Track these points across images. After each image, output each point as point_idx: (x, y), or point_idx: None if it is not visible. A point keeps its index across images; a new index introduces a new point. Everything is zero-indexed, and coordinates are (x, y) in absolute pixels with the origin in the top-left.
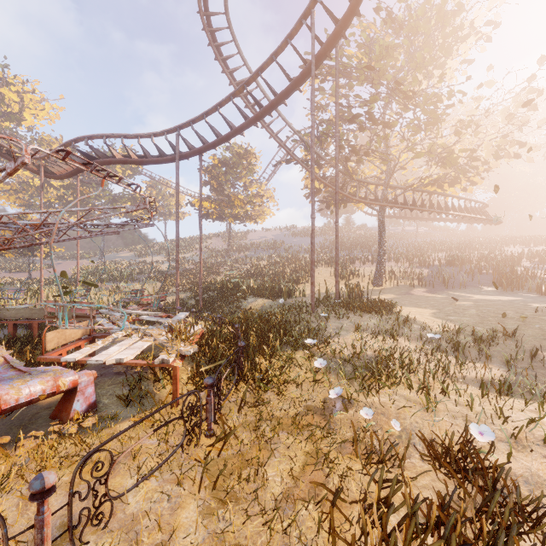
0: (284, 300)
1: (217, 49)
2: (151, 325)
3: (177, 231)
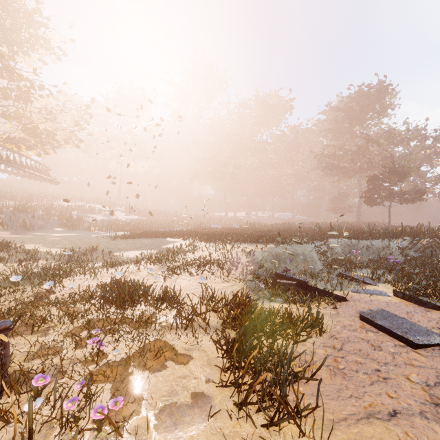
0: None
1: None
2: None
3: None
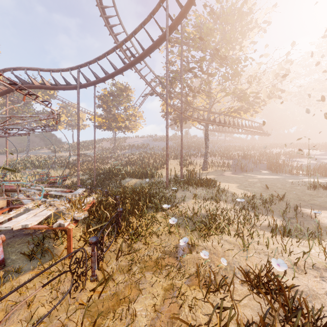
0: (149, 180)
1: (106, 20)
2: (58, 197)
3: (78, 135)
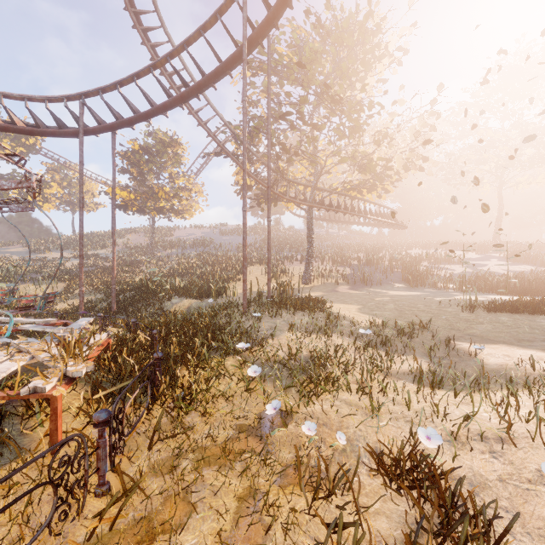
0: (213, 300)
1: (135, 17)
2: (40, 336)
3: (82, 220)
